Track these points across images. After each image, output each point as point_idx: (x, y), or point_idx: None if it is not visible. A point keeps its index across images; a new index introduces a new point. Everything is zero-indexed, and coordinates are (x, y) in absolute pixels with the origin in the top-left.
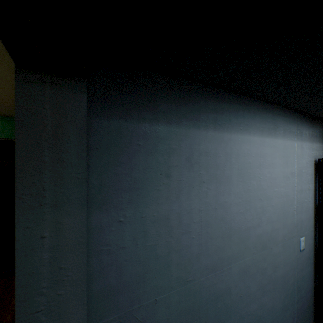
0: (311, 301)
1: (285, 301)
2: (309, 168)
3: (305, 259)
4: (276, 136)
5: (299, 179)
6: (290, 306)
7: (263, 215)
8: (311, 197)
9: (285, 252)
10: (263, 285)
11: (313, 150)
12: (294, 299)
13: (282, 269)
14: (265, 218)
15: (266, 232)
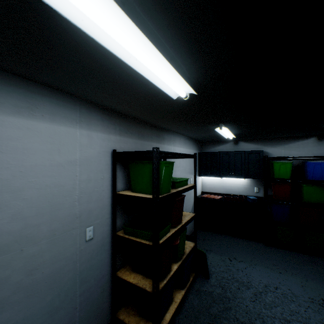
0: (107, 285)
1: (57, 301)
2: (103, 158)
3: (97, 248)
4: (36, 117)
5: (85, 169)
6: (67, 303)
7: (1, 211)
8: (107, 186)
9: (57, 247)
10: (0, 299)
11: (110, 141)
12: (75, 293)
13: (51, 268)
14: (6, 216)
15: (10, 232)
